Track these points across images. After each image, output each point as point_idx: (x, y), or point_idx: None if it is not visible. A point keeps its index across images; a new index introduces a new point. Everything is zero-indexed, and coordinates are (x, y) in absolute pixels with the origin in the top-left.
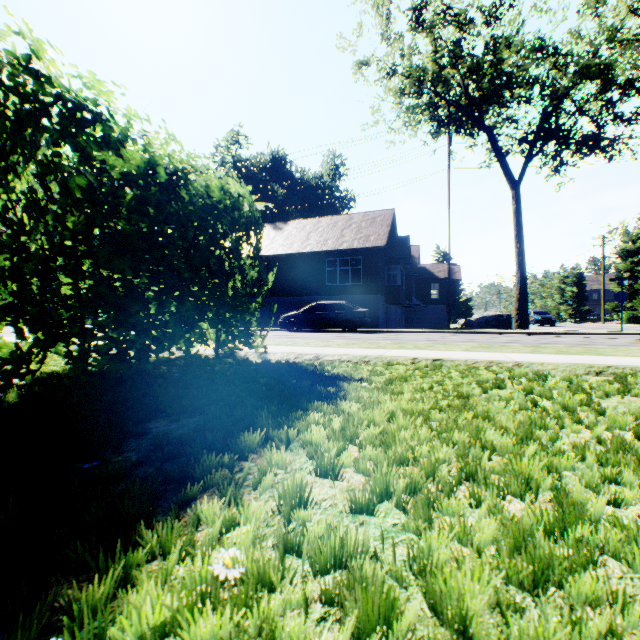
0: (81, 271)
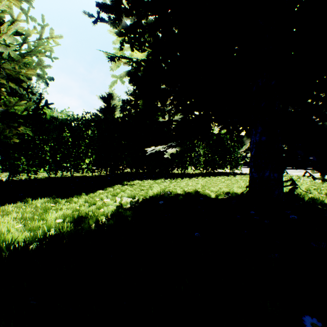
0: (208, 156)
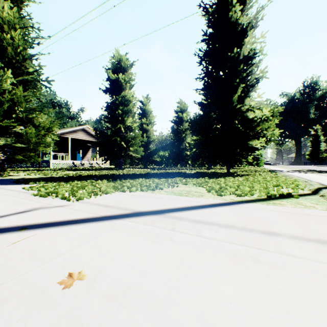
0: None
